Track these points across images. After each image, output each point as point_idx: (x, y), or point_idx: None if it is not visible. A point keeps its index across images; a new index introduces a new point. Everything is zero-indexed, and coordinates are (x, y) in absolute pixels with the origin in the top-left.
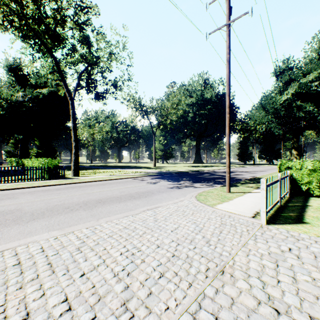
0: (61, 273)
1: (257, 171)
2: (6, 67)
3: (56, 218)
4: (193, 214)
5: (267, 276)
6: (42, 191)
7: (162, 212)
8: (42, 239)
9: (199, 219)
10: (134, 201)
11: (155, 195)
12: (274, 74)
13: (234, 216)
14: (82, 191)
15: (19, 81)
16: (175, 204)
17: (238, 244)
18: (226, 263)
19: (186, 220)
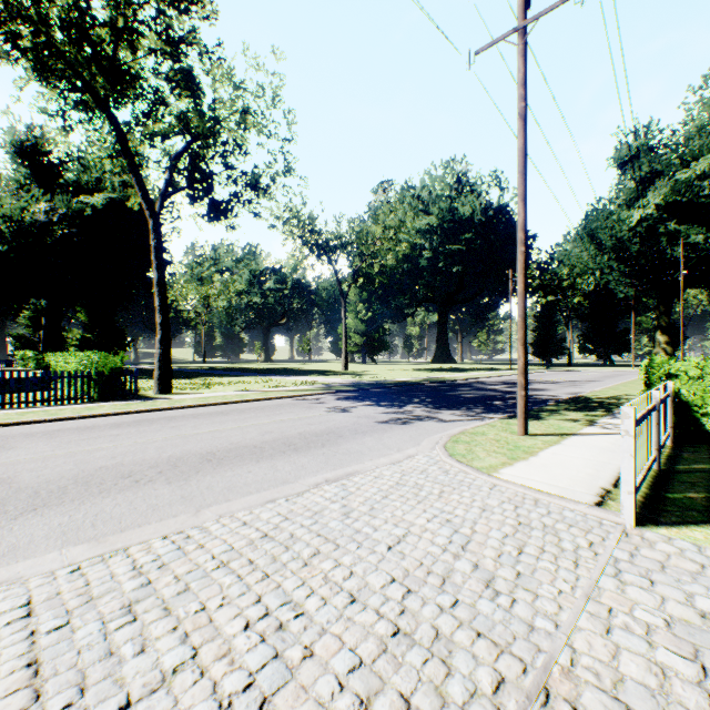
0: (58, 701)
1: (579, 382)
2: (11, 147)
3: (93, 505)
4: (443, 496)
5: None
6: (77, 431)
7: (362, 488)
8: (38, 573)
9: (460, 511)
10: (294, 458)
11: (346, 442)
12: (616, 162)
13: (548, 501)
14: (171, 431)
15: (39, 178)
16: (396, 467)
17: (574, 591)
18: (552, 660)
19: (425, 514)
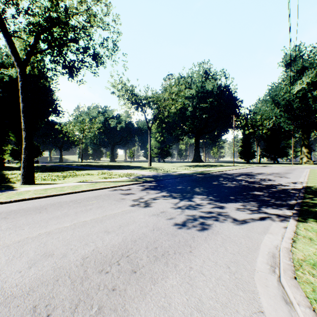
0: None
1: (281, 173)
2: None
3: None
4: None
5: None
6: None
7: None
8: None
9: None
10: None
11: (140, 299)
12: (284, 63)
13: None
14: None
15: None
16: None
17: None
18: None
19: None
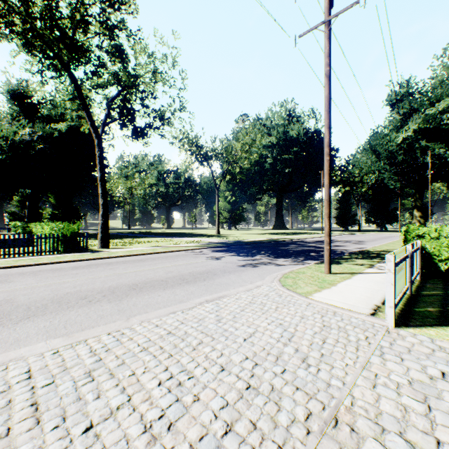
0: (50, 424)
1: (365, 241)
2: (7, 93)
3: (64, 315)
4: (278, 310)
5: (416, 432)
6: (51, 271)
7: (229, 305)
8: (33, 354)
9: (288, 318)
10: (186, 287)
11: (219, 278)
12: (388, 103)
13: (341, 312)
14: (110, 271)
15: (25, 113)
16: (249, 292)
17: (355, 364)
18: (340, 402)
19: (267, 320)
